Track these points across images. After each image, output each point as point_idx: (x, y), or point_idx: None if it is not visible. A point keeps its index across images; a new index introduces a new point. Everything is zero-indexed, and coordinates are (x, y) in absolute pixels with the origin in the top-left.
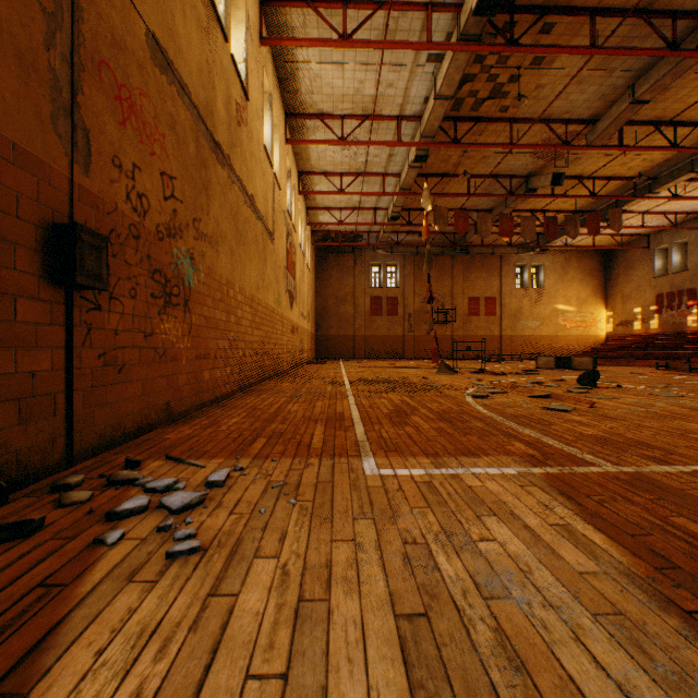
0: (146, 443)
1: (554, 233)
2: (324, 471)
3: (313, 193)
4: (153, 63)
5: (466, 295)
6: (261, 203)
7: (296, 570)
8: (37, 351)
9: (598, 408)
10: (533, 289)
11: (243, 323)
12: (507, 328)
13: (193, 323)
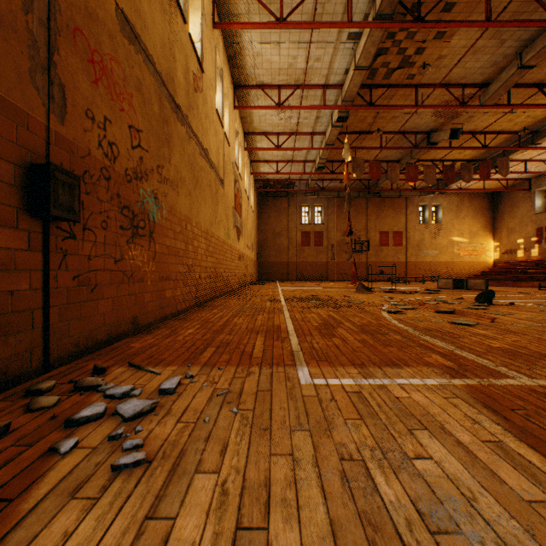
0: (114, 351)
1: (451, 178)
2: (263, 380)
3: (256, 149)
4: (122, 35)
5: (378, 229)
6: (213, 155)
7: (234, 489)
8: (16, 273)
9: (498, 323)
10: (433, 224)
11: (199, 251)
12: (411, 256)
13: (157, 251)
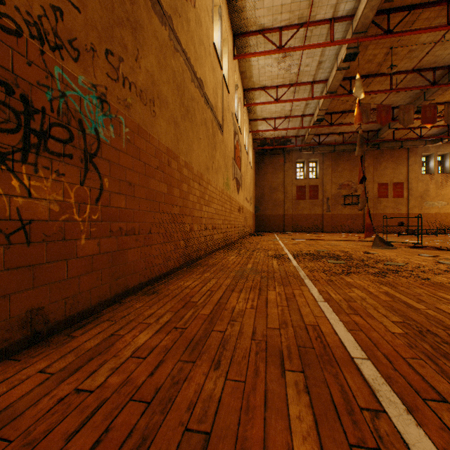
0: None
1: None
2: None
3: (254, 104)
4: None
5: (375, 181)
6: (210, 93)
7: None
8: None
9: None
10: (439, 174)
11: (190, 198)
12: (414, 208)
13: (105, 188)
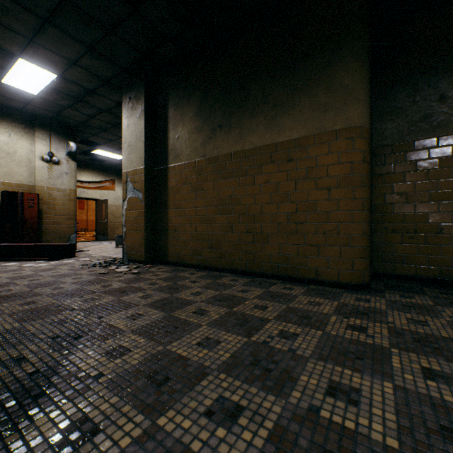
0: None
1: None
2: None
3: None
4: None
5: None
6: None
7: None
8: None
9: None
10: None
11: None
12: (91, 216)
13: None
